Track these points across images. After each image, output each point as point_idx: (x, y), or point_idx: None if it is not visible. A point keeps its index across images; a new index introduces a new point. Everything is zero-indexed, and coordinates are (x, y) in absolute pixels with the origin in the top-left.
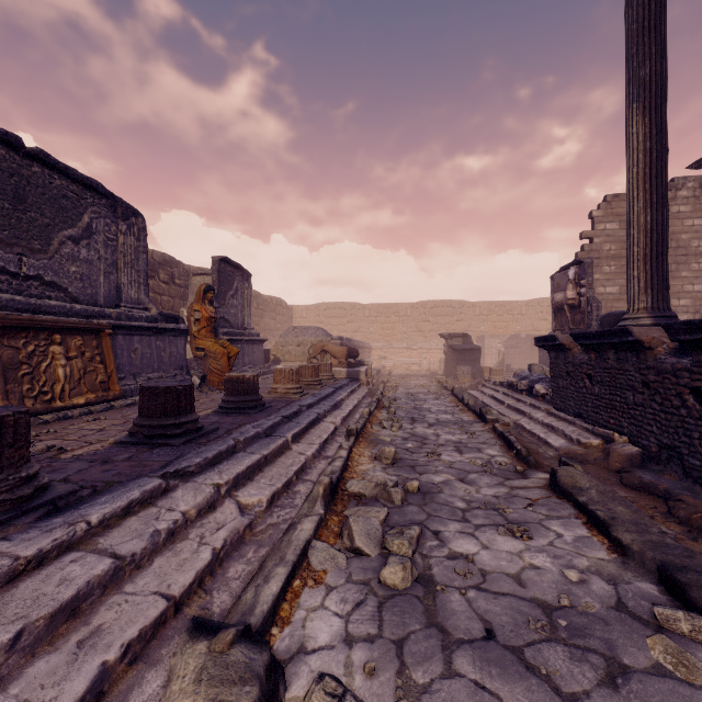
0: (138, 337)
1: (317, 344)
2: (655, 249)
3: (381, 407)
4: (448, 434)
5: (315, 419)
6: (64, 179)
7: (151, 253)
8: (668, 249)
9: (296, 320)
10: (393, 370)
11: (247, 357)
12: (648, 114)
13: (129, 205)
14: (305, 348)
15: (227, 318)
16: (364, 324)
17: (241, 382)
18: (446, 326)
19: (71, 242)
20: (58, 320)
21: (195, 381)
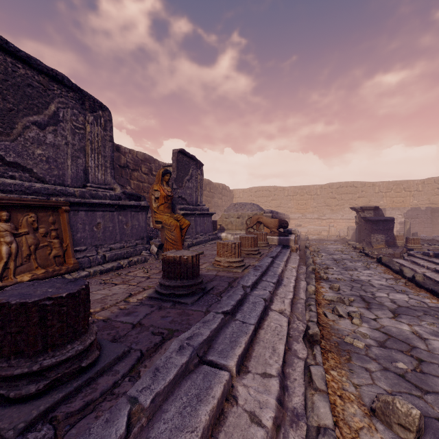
0: (101, 212)
1: (253, 217)
2: None
3: (318, 278)
4: (438, 339)
5: (262, 311)
6: (28, 69)
7: (136, 153)
8: None
9: (236, 199)
10: (307, 235)
11: (199, 226)
12: None
13: (96, 99)
14: (243, 219)
15: (184, 197)
16: (284, 201)
17: (178, 264)
18: (350, 201)
19: (36, 128)
20: (2, 197)
21: (153, 249)
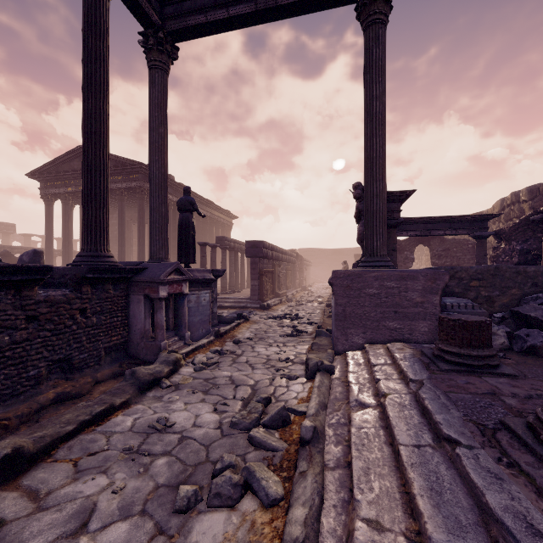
0: None
1: None
2: None
3: None
4: None
5: None
6: None
7: None
8: None
9: None
10: None
11: None
12: None
13: None
14: None
15: None
16: None
17: None
18: None
19: None
20: None
21: None
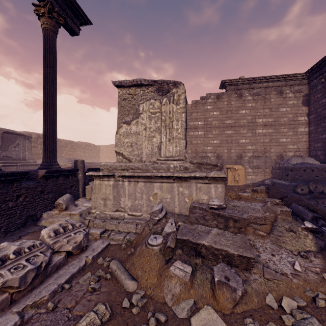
0: None
1: None
2: (44, 139)
3: None
4: None
5: None
6: None
7: None
8: (52, 139)
9: (101, 152)
10: None
11: None
12: (43, 89)
13: None
14: None
15: (10, 156)
16: None
17: None
18: None
19: None
20: None
21: None
